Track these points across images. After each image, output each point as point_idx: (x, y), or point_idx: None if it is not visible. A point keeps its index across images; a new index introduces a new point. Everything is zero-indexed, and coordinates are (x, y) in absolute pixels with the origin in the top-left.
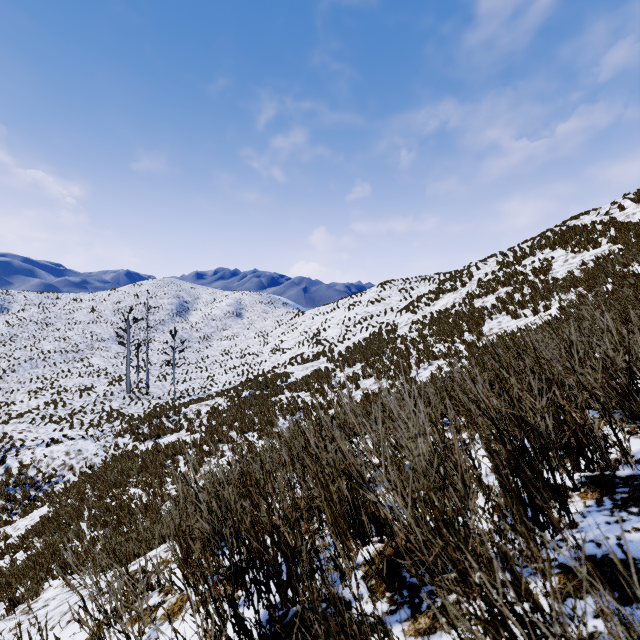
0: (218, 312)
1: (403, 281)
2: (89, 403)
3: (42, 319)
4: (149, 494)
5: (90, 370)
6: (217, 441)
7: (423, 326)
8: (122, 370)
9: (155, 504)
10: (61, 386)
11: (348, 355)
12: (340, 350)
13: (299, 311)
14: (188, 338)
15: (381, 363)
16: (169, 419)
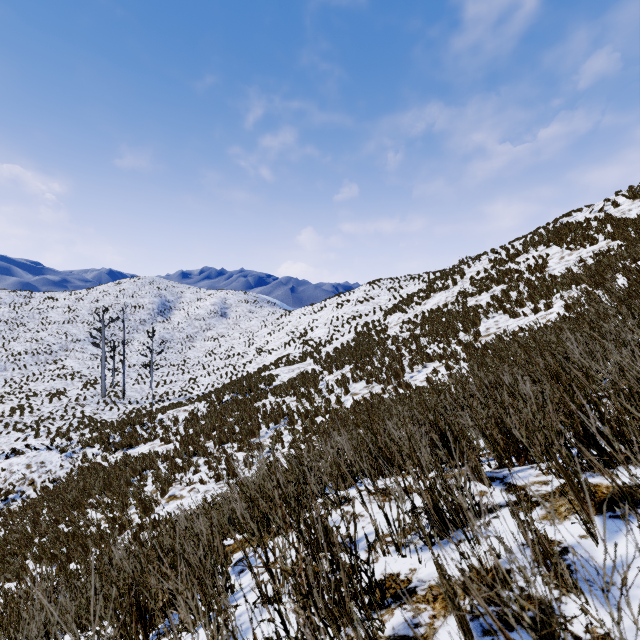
0: (202, 312)
1: (392, 280)
2: (59, 409)
3: (13, 319)
4: (109, 519)
5: (63, 373)
6: (192, 453)
7: (415, 326)
8: (98, 372)
9: (111, 536)
10: (30, 390)
11: (336, 356)
12: (328, 351)
13: (286, 311)
14: (170, 338)
15: (372, 365)
16: (143, 426)
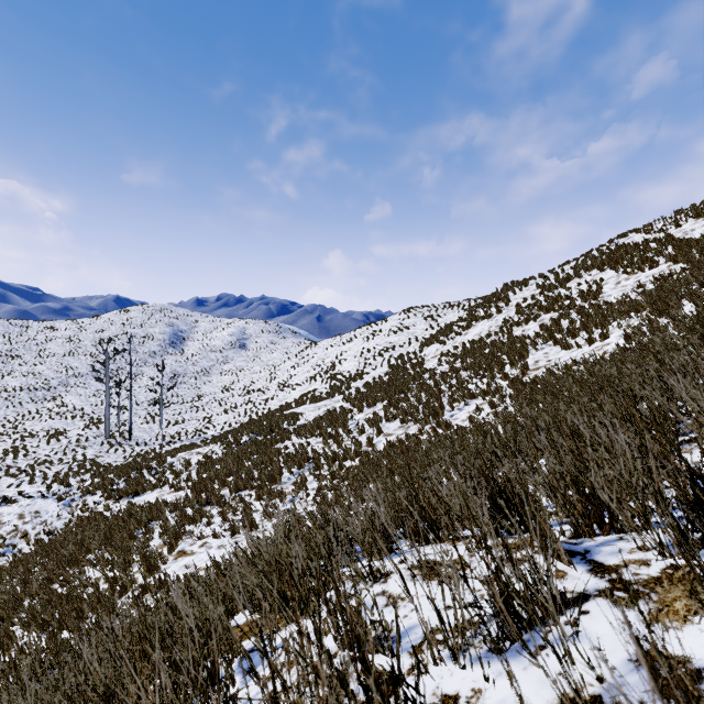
0: (218, 343)
1: (429, 308)
2: (58, 451)
3: (7, 351)
4: (109, 578)
5: (63, 411)
6: (205, 502)
7: (455, 358)
8: (102, 410)
9: (109, 599)
10: (26, 430)
11: (367, 392)
12: (358, 386)
13: (311, 342)
14: (183, 373)
15: (407, 402)
16: (151, 471)
